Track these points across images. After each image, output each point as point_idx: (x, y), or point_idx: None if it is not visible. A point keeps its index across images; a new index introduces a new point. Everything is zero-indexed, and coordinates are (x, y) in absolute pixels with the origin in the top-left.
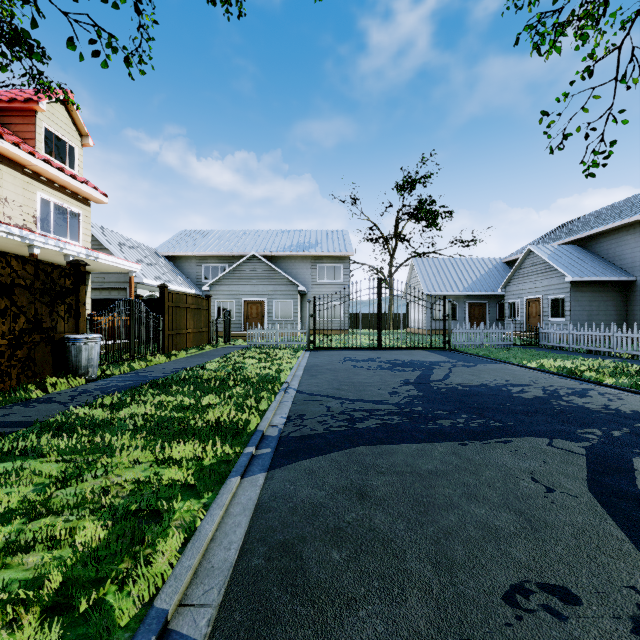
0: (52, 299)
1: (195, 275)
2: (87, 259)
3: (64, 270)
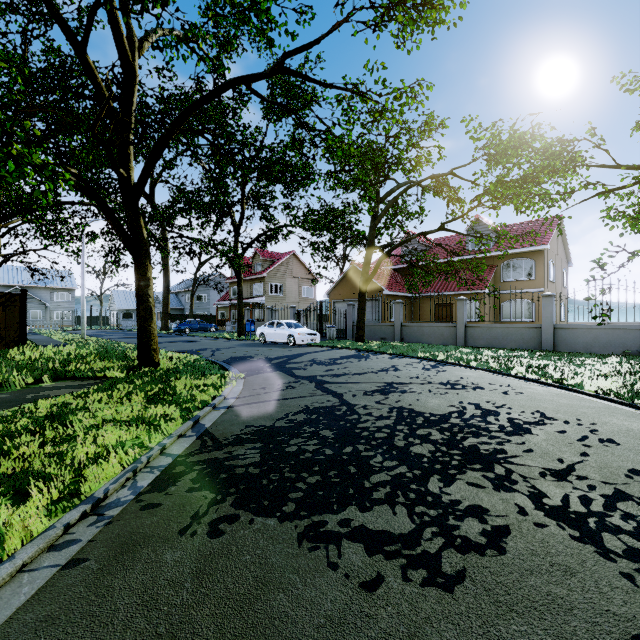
0: None
1: None
2: None
3: None
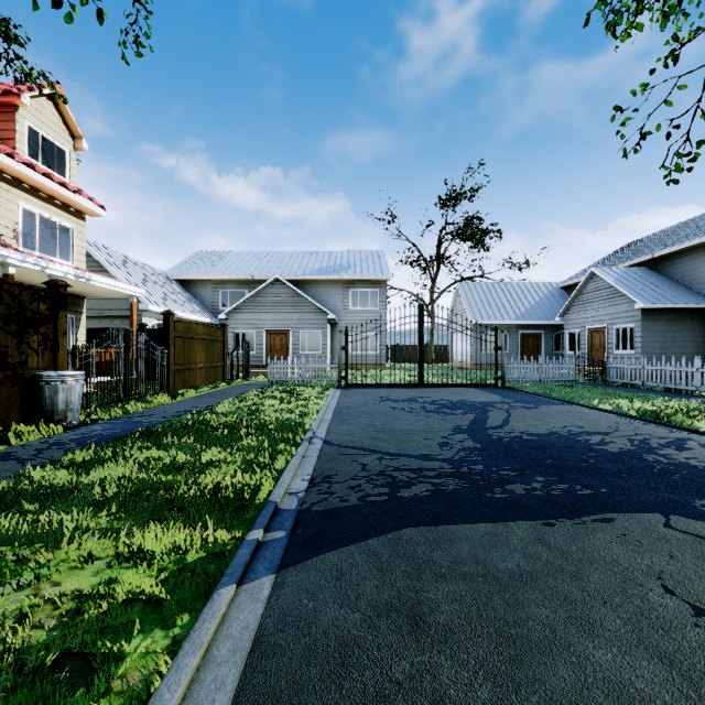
0: (21, 327)
1: (211, 302)
2: (77, 281)
3: (37, 292)
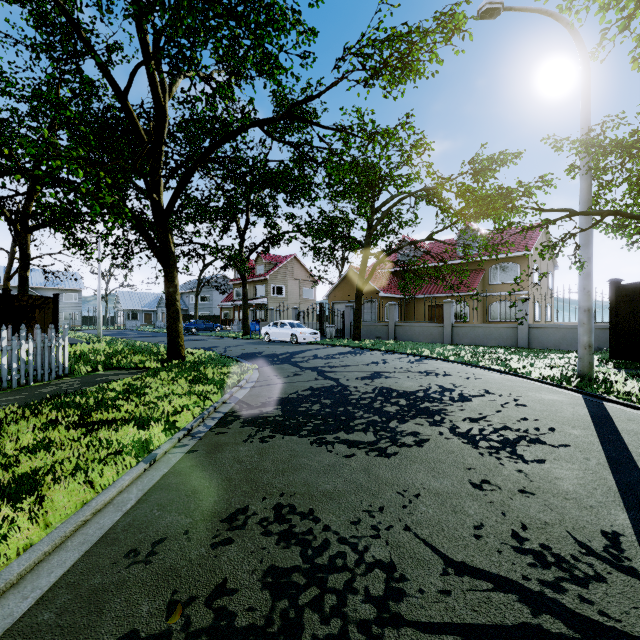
0: None
1: None
2: None
3: None
